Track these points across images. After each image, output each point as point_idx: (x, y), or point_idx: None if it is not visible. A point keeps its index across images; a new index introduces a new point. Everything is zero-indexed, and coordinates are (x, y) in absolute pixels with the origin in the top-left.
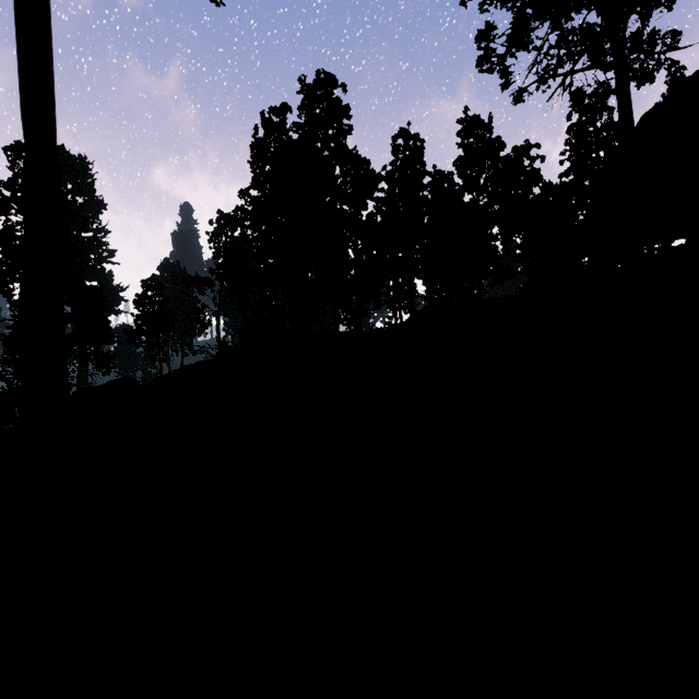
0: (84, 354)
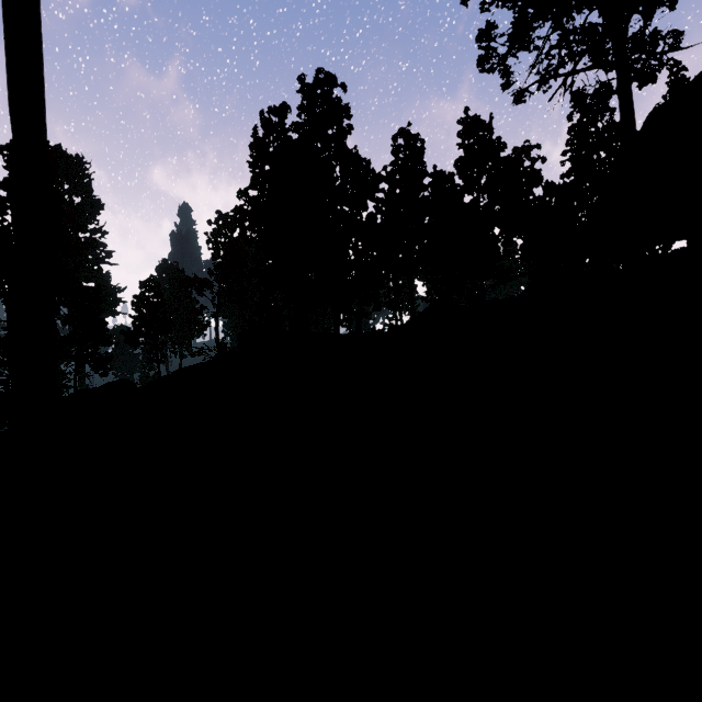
0: (81, 356)
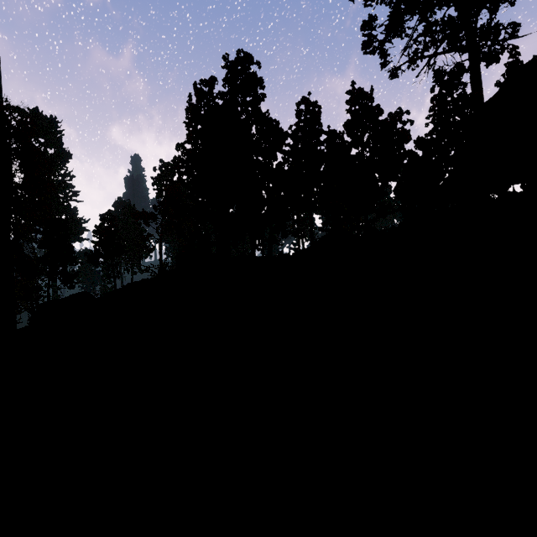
0: (53, 272)
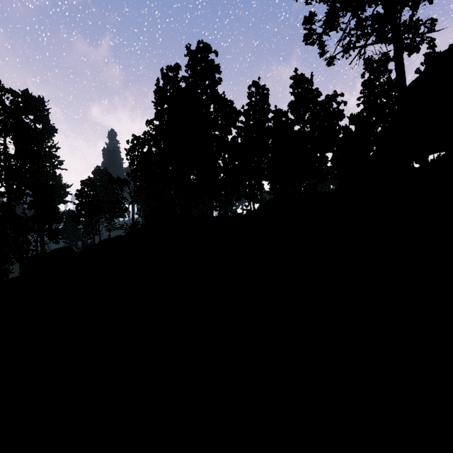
0: (40, 230)
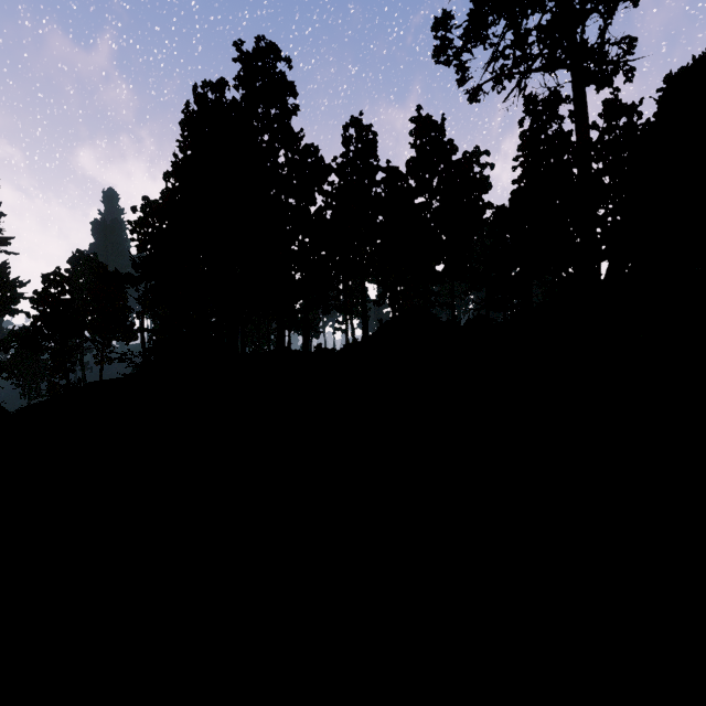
0: None
